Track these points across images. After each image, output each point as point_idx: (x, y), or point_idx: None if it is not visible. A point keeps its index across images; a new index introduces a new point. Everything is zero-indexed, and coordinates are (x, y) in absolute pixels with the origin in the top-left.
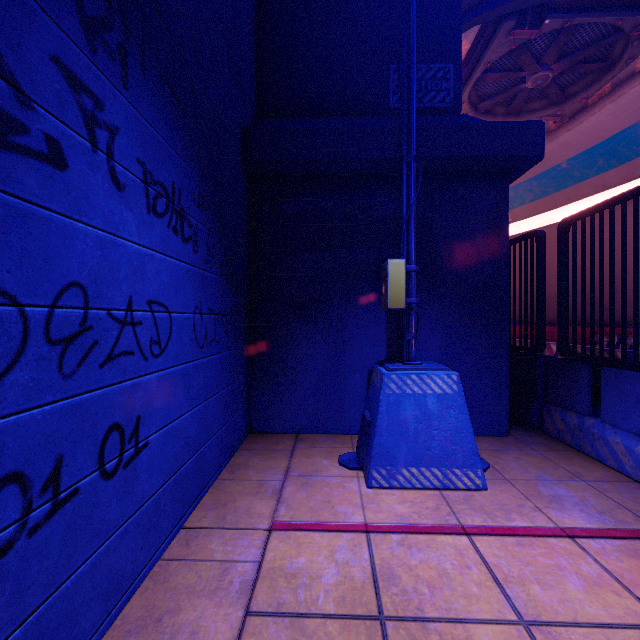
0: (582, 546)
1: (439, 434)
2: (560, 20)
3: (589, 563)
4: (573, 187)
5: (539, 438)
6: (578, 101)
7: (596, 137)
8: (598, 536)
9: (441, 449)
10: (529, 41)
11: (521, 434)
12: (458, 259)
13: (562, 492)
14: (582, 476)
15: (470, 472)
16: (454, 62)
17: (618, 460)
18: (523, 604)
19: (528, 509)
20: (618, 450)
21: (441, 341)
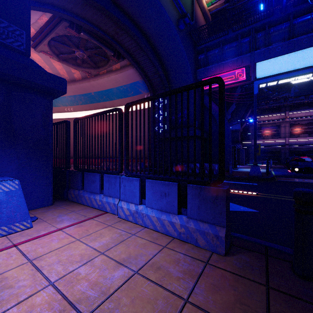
0: (63, 231)
1: (7, 210)
2: (87, 36)
3: (63, 234)
4: (96, 103)
5: (65, 202)
6: (96, 71)
7: (103, 87)
8: (70, 226)
9: (8, 216)
10: (76, 36)
11: (59, 203)
12: (26, 127)
13: (65, 218)
14: (75, 210)
15: (24, 222)
16: (26, 31)
17: (87, 202)
18: (32, 256)
19: (49, 227)
20: (87, 199)
21: (16, 166)
